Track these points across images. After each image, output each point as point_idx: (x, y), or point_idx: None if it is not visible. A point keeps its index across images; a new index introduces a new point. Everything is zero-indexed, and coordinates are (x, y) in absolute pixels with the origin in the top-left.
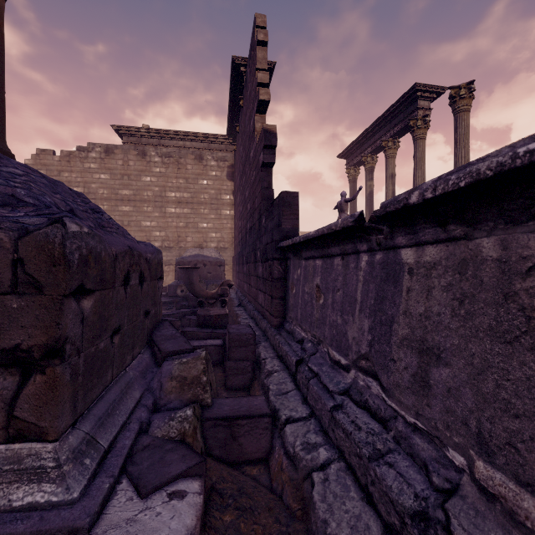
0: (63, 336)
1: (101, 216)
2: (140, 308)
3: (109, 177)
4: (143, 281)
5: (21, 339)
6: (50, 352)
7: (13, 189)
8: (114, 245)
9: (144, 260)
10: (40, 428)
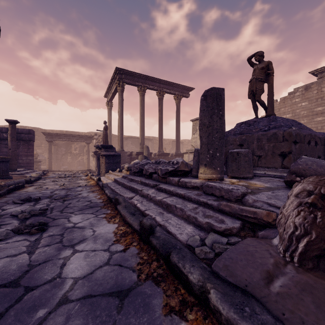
0: (292, 150)
1: (300, 125)
2: (315, 154)
3: (307, 103)
4: (317, 145)
5: (284, 150)
6: (289, 152)
7: (280, 123)
8: (304, 132)
9: (317, 137)
10: (287, 166)
